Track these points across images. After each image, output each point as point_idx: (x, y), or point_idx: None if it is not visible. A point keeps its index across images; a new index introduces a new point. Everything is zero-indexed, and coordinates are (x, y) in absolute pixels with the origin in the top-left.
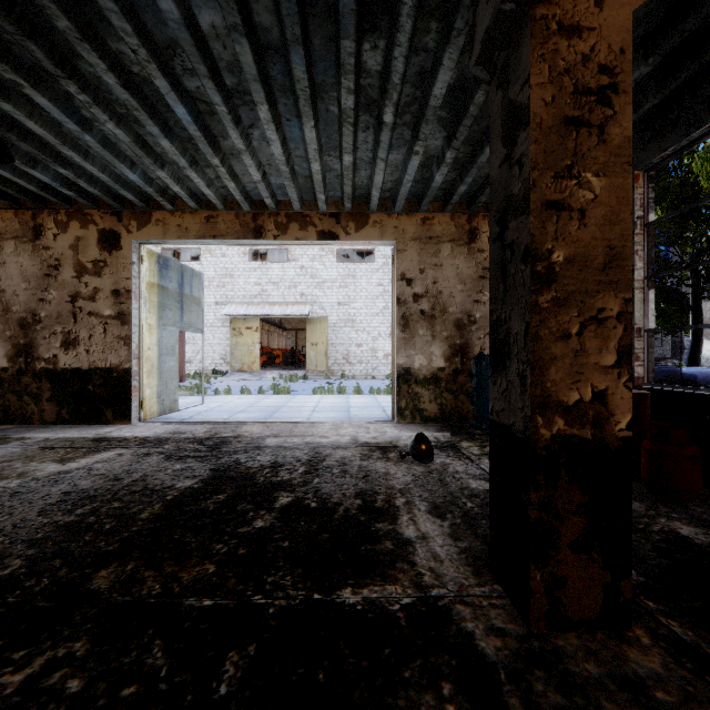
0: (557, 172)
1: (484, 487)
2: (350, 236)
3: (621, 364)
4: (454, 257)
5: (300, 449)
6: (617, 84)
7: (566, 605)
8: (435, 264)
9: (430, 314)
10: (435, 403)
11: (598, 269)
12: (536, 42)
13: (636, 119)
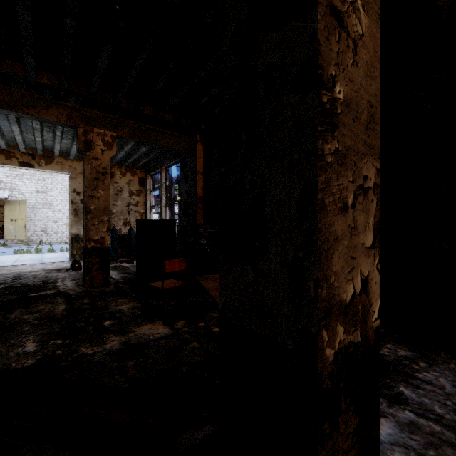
0: (92, 189)
1: None
2: (41, 167)
3: (108, 231)
4: None
5: (8, 274)
6: (107, 172)
7: (94, 283)
8: None
9: None
10: None
11: (102, 210)
12: (87, 160)
13: (157, 153)
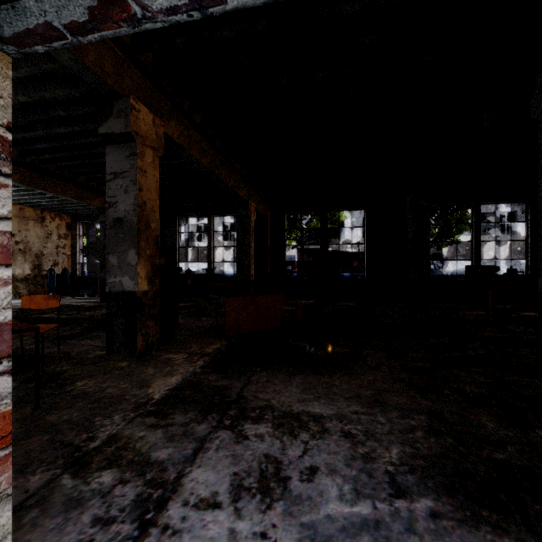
0: None
1: (82, 301)
2: None
3: None
4: (35, 227)
5: None
6: None
7: None
8: (26, 229)
9: (24, 251)
10: (26, 289)
11: None
12: None
13: None
